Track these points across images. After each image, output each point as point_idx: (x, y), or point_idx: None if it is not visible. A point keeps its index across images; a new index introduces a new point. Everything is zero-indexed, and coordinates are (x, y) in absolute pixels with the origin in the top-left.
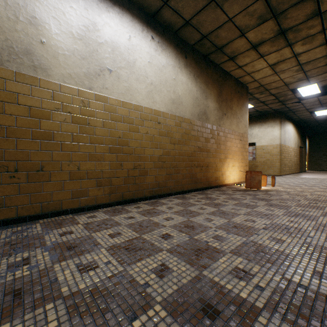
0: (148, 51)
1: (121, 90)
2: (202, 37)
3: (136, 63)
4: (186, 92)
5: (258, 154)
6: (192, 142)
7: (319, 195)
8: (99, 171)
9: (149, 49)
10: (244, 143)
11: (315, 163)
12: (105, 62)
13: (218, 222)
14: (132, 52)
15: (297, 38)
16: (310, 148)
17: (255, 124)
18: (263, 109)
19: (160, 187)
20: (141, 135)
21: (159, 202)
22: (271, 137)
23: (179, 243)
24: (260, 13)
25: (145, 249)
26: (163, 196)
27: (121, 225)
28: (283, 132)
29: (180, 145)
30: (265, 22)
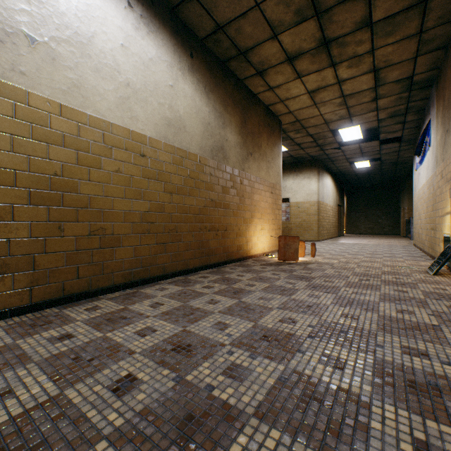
0: (122, 25)
1: (61, 84)
2: (216, 28)
3: (94, 40)
4: (192, 112)
5: (292, 213)
6: (202, 192)
7: (367, 267)
8: (1, 241)
9: (124, 23)
10: (276, 197)
11: (353, 225)
12: (18, 18)
13: (238, 330)
14: (86, 18)
15: (343, 55)
16: (349, 207)
17: (289, 174)
18: (299, 154)
19: (145, 266)
20: (106, 173)
21: (140, 293)
22: (307, 192)
23: (148, 403)
24: (299, 5)
25: (53, 444)
26: (150, 282)
27: (28, 363)
28: (322, 185)
29: (181, 196)
30: (306, 22)
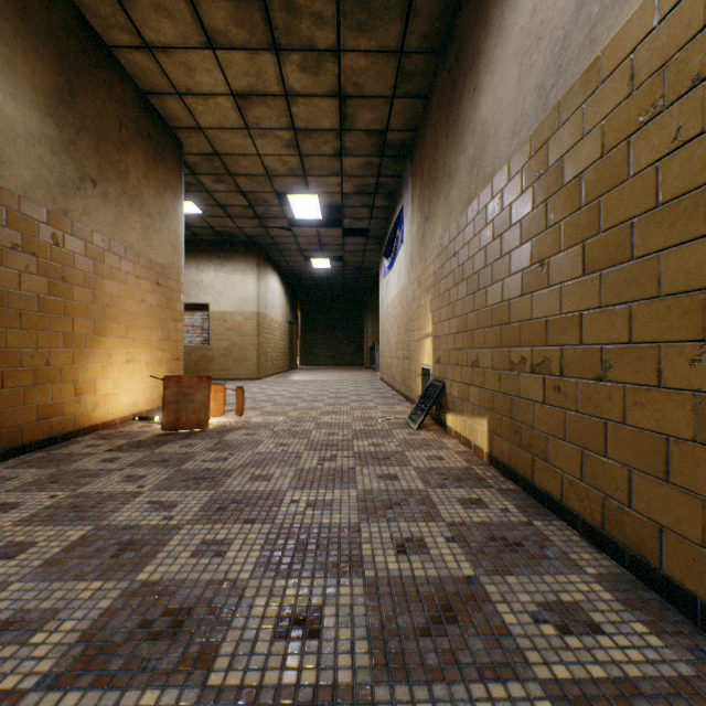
0: None
1: None
2: None
3: None
4: None
5: (215, 330)
6: None
7: (331, 425)
8: None
9: None
10: (171, 295)
11: (310, 352)
12: None
13: None
14: None
15: (293, 35)
16: (304, 326)
17: (208, 261)
18: (225, 227)
19: None
20: None
21: None
22: (241, 295)
23: None
24: None
25: None
26: None
27: None
28: (265, 287)
29: None
30: None
